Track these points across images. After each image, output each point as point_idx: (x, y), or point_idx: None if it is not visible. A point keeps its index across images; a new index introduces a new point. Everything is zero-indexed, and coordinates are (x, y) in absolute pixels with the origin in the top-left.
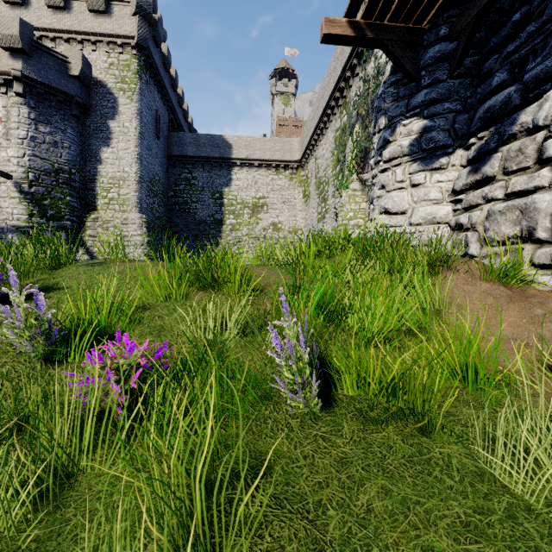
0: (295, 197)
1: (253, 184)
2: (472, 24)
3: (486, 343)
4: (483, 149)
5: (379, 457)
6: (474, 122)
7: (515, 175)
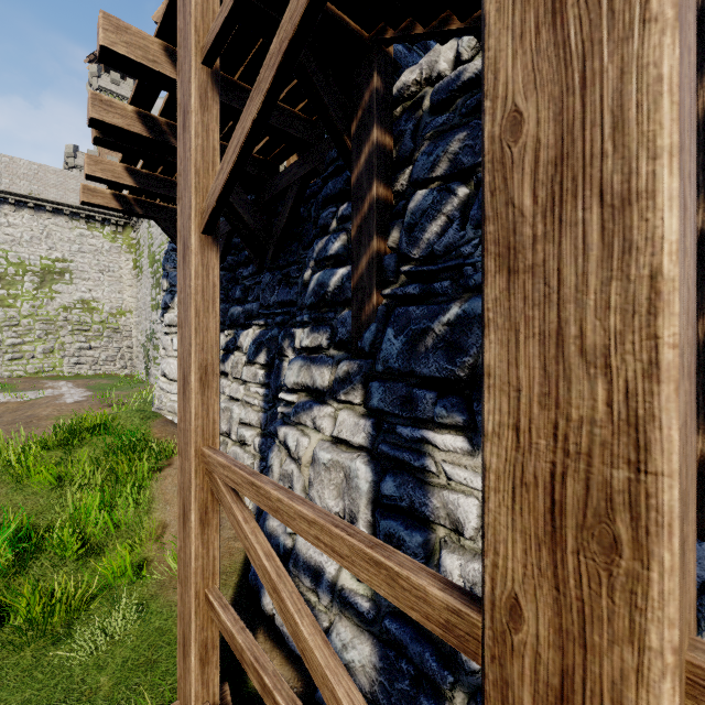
0: (121, 265)
1: (43, 237)
2: (226, 237)
3: (167, 536)
4: (228, 346)
5: (3, 676)
6: (227, 318)
7: (236, 380)
